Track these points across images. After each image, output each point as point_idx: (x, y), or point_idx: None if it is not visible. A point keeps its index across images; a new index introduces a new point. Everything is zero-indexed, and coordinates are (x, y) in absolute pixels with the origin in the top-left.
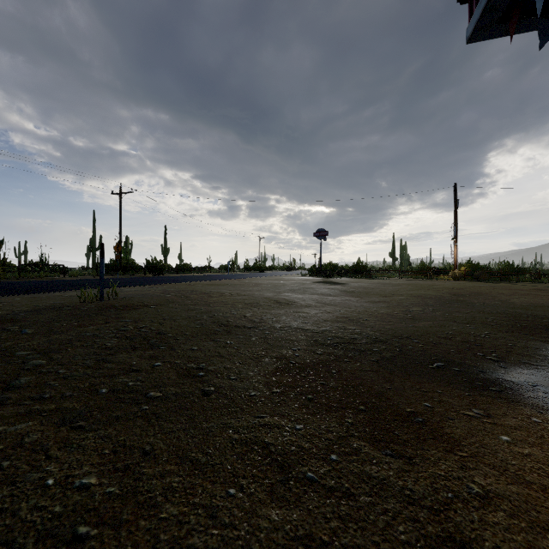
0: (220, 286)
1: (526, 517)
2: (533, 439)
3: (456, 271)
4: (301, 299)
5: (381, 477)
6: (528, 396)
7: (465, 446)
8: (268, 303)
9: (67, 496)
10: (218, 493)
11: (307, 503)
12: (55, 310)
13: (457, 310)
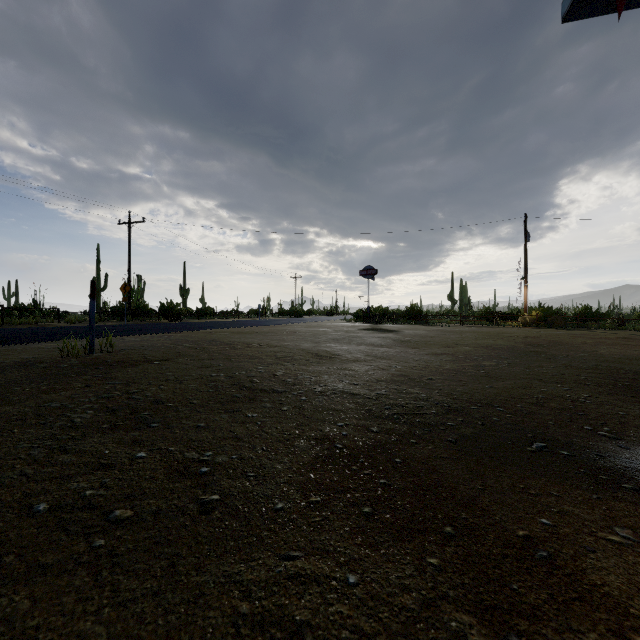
0: (248, 334)
1: None
2: None
3: (527, 316)
4: (347, 351)
5: None
6: None
7: (638, 618)
8: (306, 356)
9: None
10: None
11: None
12: (24, 367)
13: (539, 365)
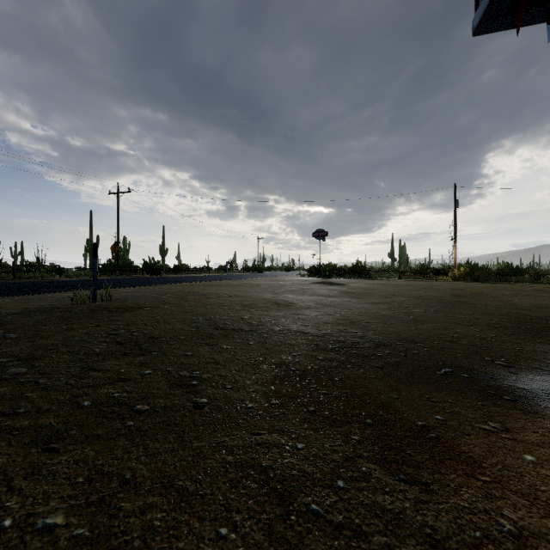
0: (218, 286)
1: None
2: None
3: (456, 272)
4: (300, 301)
5: (396, 510)
6: (545, 406)
7: (486, 468)
8: (267, 304)
9: (25, 542)
10: (207, 535)
11: (312, 545)
12: (44, 312)
13: (460, 312)
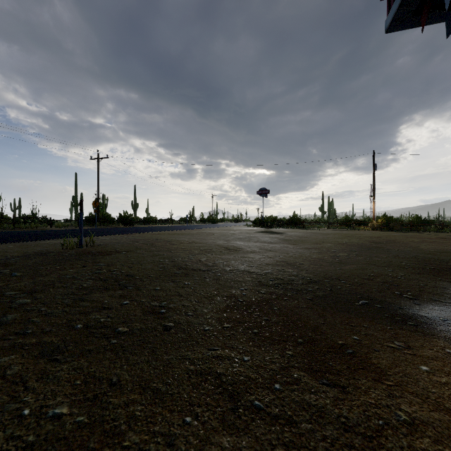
0: (180, 235)
1: (449, 443)
2: (449, 369)
3: (374, 223)
4: (247, 246)
5: (319, 405)
6: (441, 330)
7: (390, 376)
8: (220, 249)
9: (40, 425)
10: (175, 421)
11: (255, 430)
12: (41, 255)
13: (376, 255)
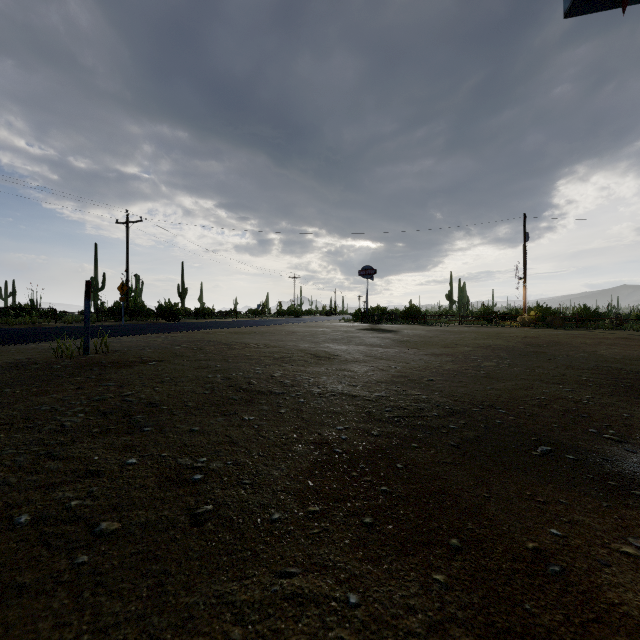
0: (246, 334)
1: None
2: None
3: (525, 316)
4: (345, 352)
5: None
6: None
7: None
8: (304, 357)
9: None
10: None
11: None
12: (16, 369)
13: (539, 365)
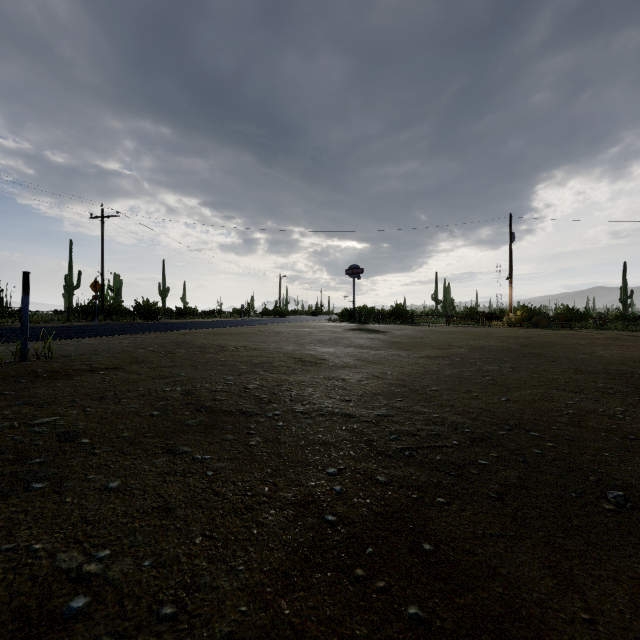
0: (226, 335)
1: None
2: None
3: (512, 316)
4: (334, 355)
5: None
6: None
7: None
8: (287, 362)
9: None
10: None
11: None
12: None
13: (544, 369)
